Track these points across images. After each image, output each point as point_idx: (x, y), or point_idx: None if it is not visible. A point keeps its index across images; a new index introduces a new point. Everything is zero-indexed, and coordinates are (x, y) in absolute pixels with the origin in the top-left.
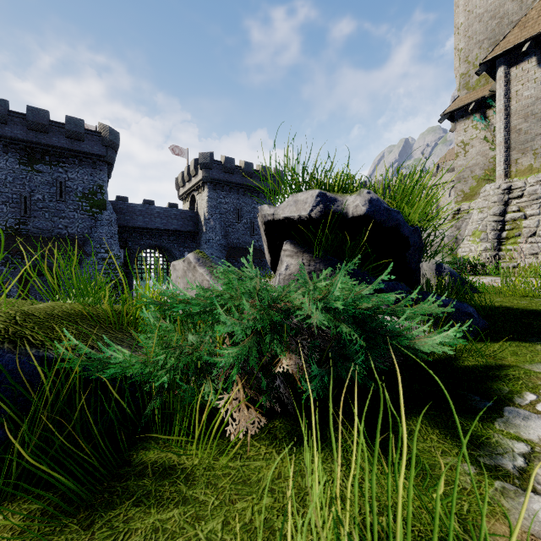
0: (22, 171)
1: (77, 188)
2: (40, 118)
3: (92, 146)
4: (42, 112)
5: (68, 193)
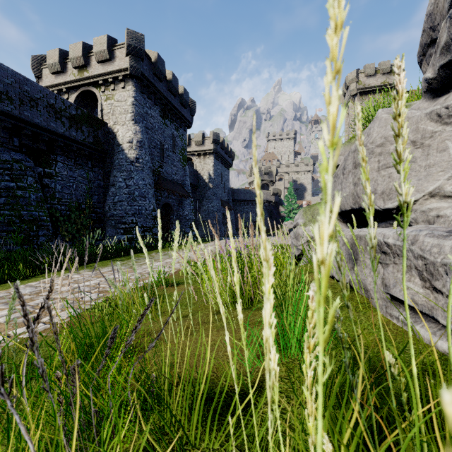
0: (161, 122)
1: (179, 143)
2: (176, 84)
3: (187, 113)
4: (177, 79)
5: (176, 146)
